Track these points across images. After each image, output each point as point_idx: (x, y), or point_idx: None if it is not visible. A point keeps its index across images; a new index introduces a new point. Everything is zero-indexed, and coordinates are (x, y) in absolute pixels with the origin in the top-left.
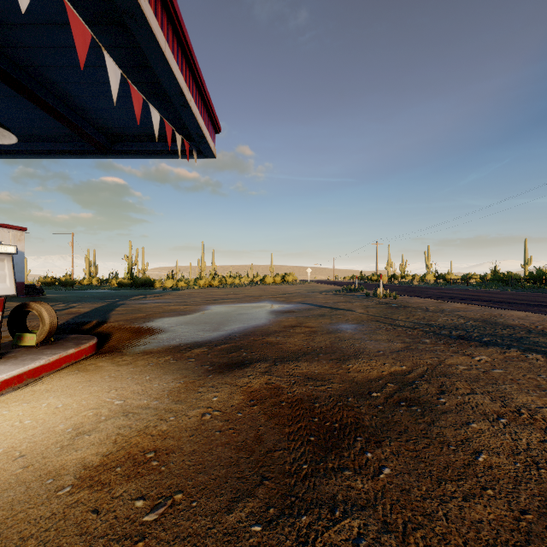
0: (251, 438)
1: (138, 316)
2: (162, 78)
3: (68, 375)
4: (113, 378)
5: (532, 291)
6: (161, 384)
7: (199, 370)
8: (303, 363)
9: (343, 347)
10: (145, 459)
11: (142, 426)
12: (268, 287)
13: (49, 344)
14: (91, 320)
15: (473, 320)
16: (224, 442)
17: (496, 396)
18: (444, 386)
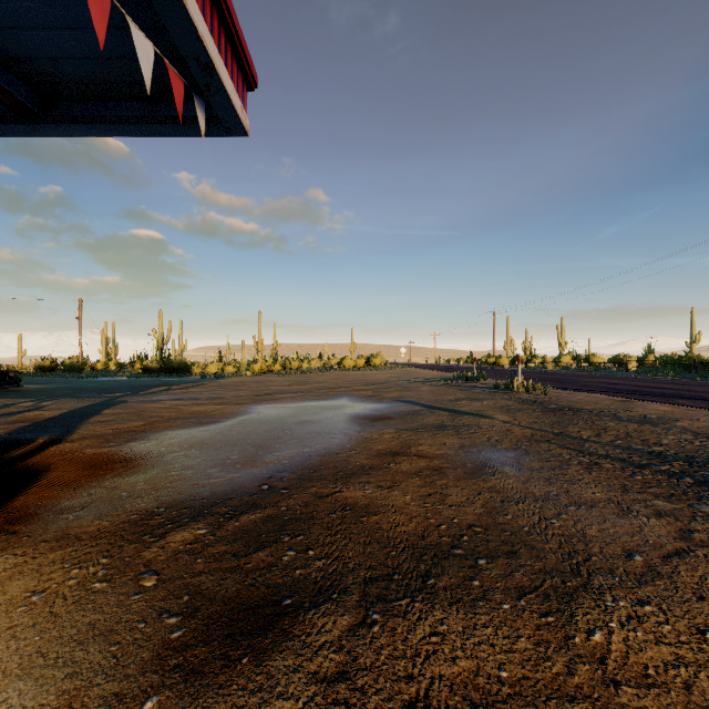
0: None
1: (127, 427)
2: None
3: None
4: None
5: None
6: None
7: (139, 647)
8: (450, 617)
9: (523, 529)
10: None
11: None
12: (348, 373)
13: None
14: (39, 437)
15: None
16: None
17: None
18: None
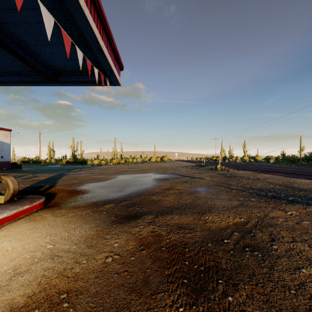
0: (140, 279)
1: (74, 182)
2: (84, 30)
3: (22, 224)
4: (50, 226)
5: (307, 166)
6: (81, 231)
7: (107, 220)
8: (176, 216)
9: (200, 204)
10: (59, 300)
11: (62, 268)
12: (153, 164)
13: (13, 201)
14: (46, 185)
15: (278, 185)
16: (120, 283)
17: (311, 243)
18: (272, 235)
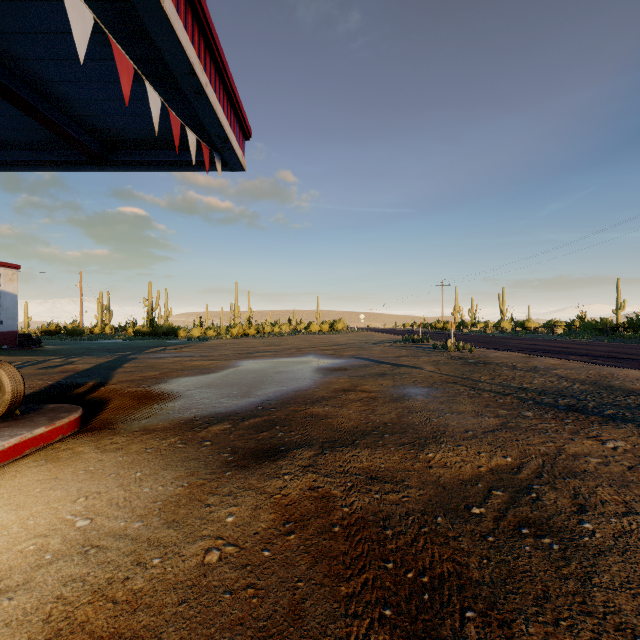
0: (283, 608)
1: (148, 375)
2: (163, 46)
3: (29, 468)
4: (89, 474)
5: (634, 341)
6: (155, 487)
7: (214, 462)
8: (363, 451)
9: (415, 423)
10: None
11: (103, 578)
12: (314, 337)
13: (13, 419)
14: (88, 381)
15: (578, 382)
16: (235, 619)
17: None
18: (580, 496)
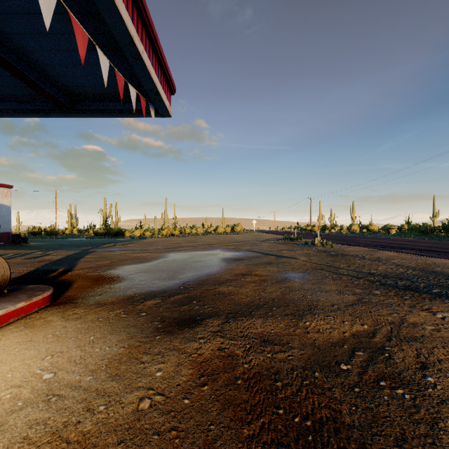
0: (199, 448)
1: (102, 264)
2: (111, 23)
3: (11, 333)
4: (56, 337)
5: (446, 239)
6: (104, 348)
7: (148, 328)
8: (257, 320)
9: (295, 299)
10: None
11: (60, 422)
12: (220, 236)
13: (2, 296)
14: (59, 268)
15: (411, 268)
16: None
17: None
18: (421, 356)
